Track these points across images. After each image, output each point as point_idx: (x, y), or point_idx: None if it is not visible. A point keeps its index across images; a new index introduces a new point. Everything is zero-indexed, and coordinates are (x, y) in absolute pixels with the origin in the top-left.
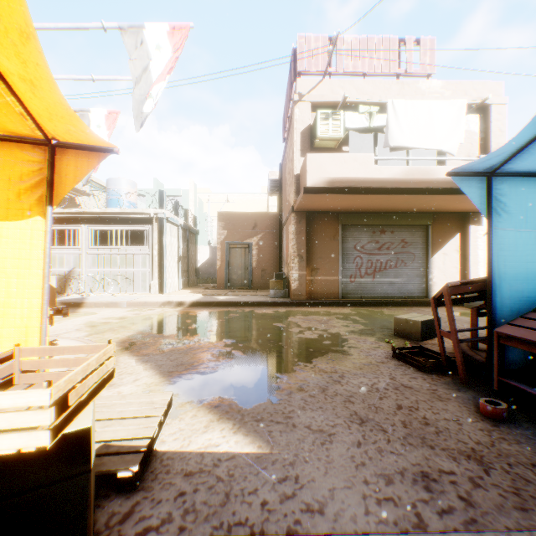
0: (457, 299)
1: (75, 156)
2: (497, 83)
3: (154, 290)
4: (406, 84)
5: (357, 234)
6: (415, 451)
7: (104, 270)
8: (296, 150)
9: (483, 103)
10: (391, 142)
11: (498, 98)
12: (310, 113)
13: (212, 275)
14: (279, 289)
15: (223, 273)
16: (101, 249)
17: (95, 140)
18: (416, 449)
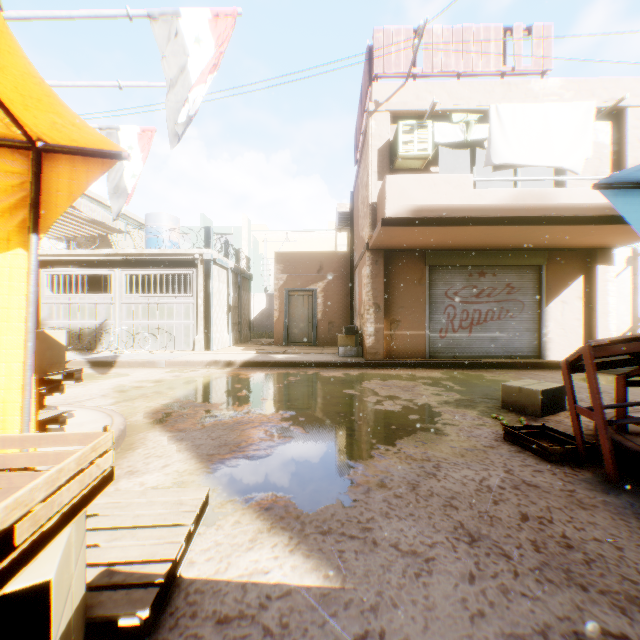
0: (599, 363)
1: (70, 164)
2: (635, 79)
3: (199, 346)
4: (513, 85)
5: (448, 278)
6: (559, 594)
7: (140, 322)
8: (372, 172)
9: (616, 106)
10: (494, 159)
11: (637, 99)
12: (389, 126)
13: (269, 329)
14: (350, 346)
15: (281, 326)
16: (137, 297)
17: (95, 139)
18: (560, 590)
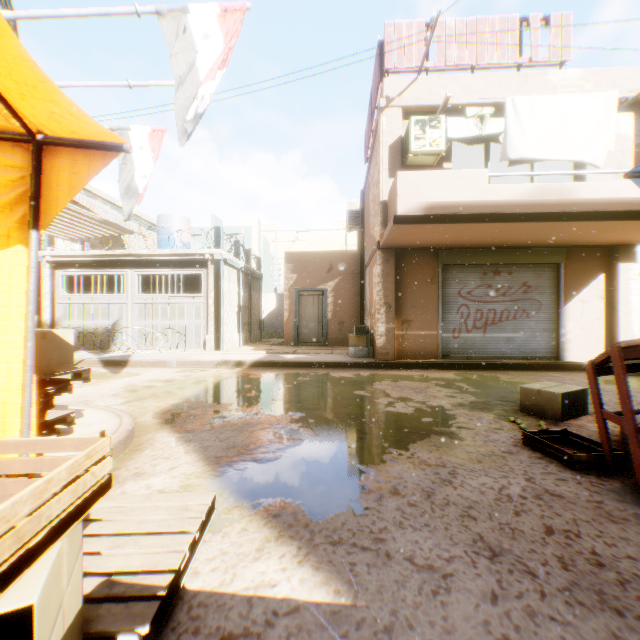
0: (628, 365)
1: (71, 157)
2: None
3: (209, 346)
4: (530, 77)
5: (462, 277)
6: (592, 619)
7: (152, 322)
8: (383, 169)
9: (639, 96)
10: (510, 154)
11: None
12: (401, 122)
13: (279, 329)
14: (360, 346)
15: (291, 326)
16: (149, 297)
17: (95, 130)
18: (592, 614)
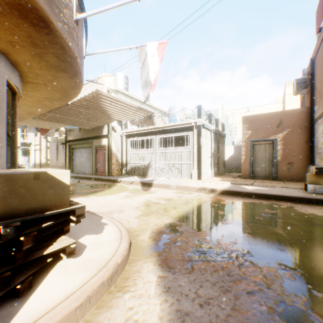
0: None
1: None
2: None
3: (194, 177)
4: None
5: None
6: None
7: (165, 162)
8: None
9: None
10: None
11: None
12: None
13: (235, 167)
14: (319, 184)
15: (247, 165)
16: (163, 149)
17: None
18: None
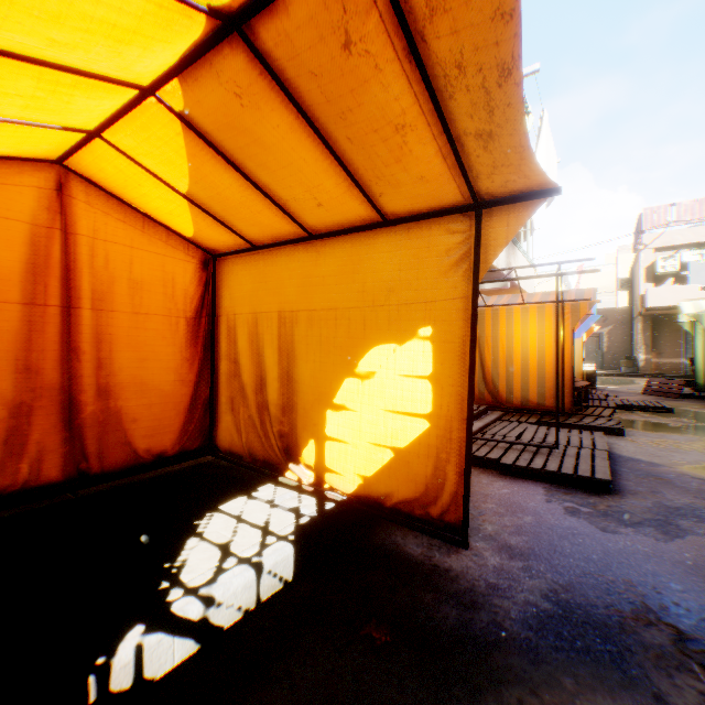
0: None
1: None
2: None
3: None
4: None
5: None
6: None
7: None
8: (640, 279)
9: None
10: None
11: None
12: (651, 255)
13: None
14: (627, 367)
15: None
16: None
17: None
18: None
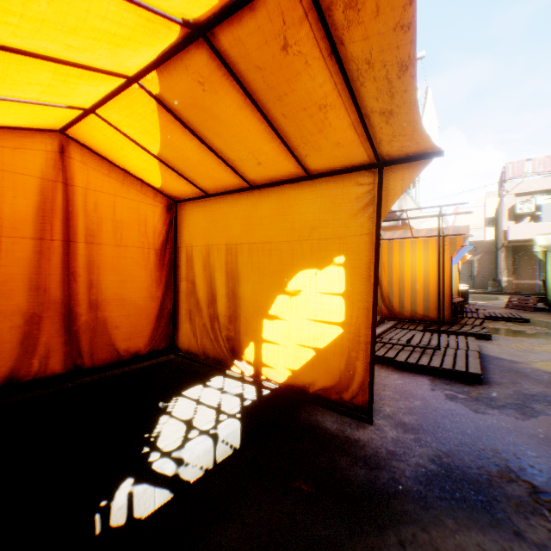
0: None
1: None
2: None
3: None
4: None
5: None
6: None
7: None
8: (503, 218)
9: None
10: None
11: None
12: (512, 199)
13: None
14: (493, 287)
15: None
16: None
17: None
18: None
